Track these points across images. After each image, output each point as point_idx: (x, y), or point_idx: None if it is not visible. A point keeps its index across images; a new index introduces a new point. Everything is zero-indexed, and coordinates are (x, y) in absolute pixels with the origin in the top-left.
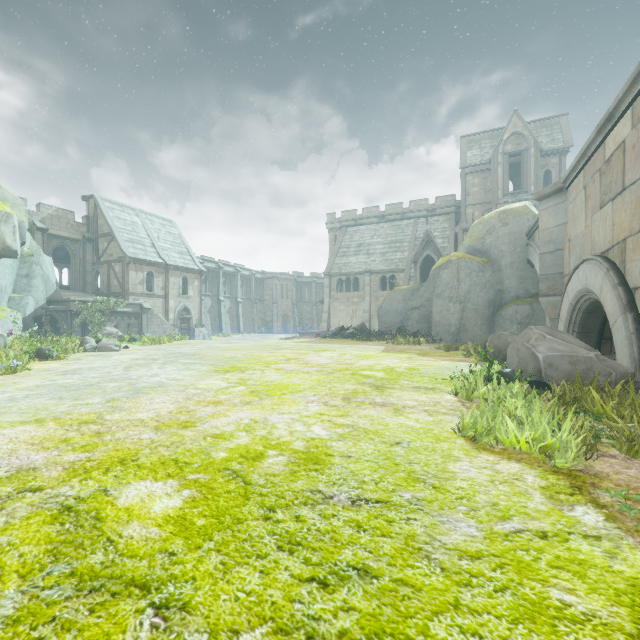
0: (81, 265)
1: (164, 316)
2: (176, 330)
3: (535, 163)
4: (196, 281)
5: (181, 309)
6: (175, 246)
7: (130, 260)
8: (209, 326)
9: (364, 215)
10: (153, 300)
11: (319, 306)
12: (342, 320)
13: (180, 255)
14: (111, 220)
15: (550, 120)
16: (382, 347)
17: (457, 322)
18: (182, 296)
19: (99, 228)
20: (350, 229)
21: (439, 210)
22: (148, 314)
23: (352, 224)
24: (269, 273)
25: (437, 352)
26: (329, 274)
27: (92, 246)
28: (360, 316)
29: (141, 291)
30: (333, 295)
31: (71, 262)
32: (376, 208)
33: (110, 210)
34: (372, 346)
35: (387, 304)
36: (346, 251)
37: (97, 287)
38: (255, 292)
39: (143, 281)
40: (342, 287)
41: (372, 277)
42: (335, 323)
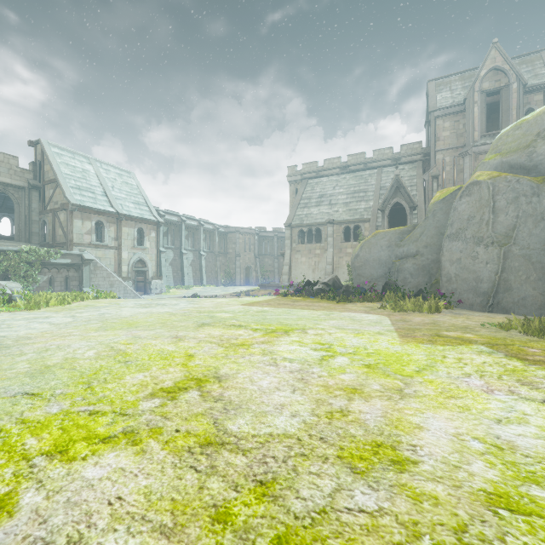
0: (26, 214)
1: (116, 268)
2: (126, 283)
3: (518, 99)
4: (153, 232)
5: (136, 261)
6: (131, 196)
7: (74, 207)
8: (171, 278)
9: (325, 166)
10: (103, 251)
11: (280, 259)
12: (303, 272)
13: (136, 205)
14: (57, 165)
15: (530, 56)
16: (383, 319)
17: (494, 276)
18: (137, 247)
19: (45, 175)
20: (311, 181)
21: (404, 158)
22: (91, 266)
23: (313, 176)
24: (232, 227)
25: (523, 340)
26: (290, 225)
27: (39, 194)
28: (322, 268)
29: (89, 241)
30: (294, 247)
31: (15, 211)
32: (338, 159)
33: (58, 156)
34: (363, 315)
35: (366, 252)
36: (307, 202)
37: (44, 237)
38: (218, 245)
39: (91, 231)
40: (303, 239)
41: (335, 228)
42: (296, 276)
